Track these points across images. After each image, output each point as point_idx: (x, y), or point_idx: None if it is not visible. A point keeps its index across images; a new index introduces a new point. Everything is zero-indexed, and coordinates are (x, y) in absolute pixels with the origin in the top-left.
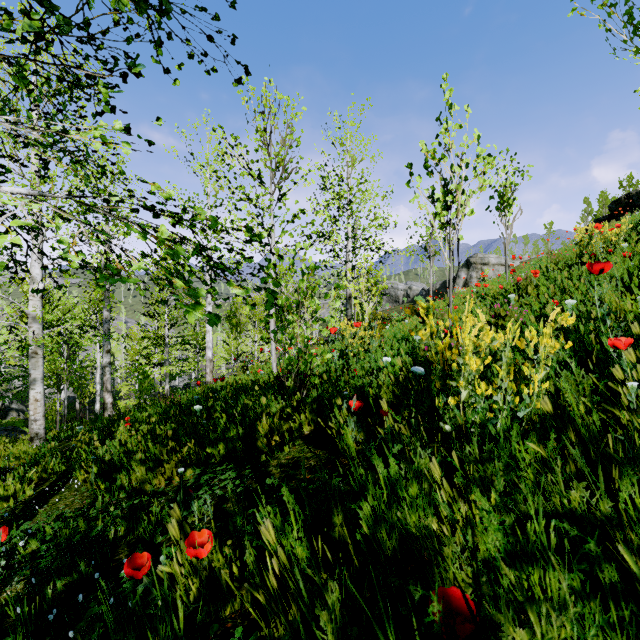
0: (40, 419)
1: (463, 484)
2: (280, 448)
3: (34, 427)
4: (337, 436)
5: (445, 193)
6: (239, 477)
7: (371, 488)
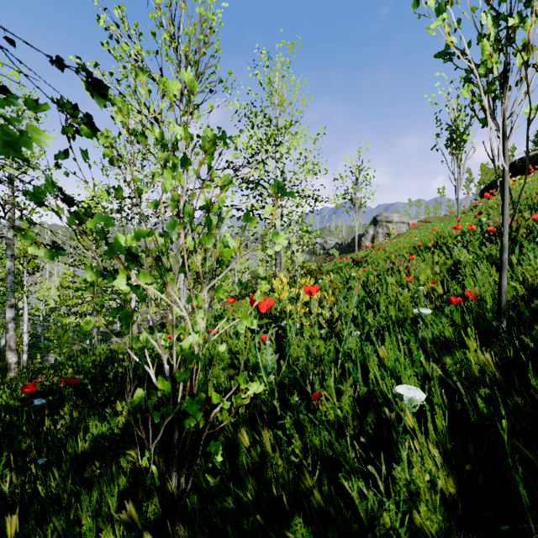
0: None
1: None
2: None
3: None
4: None
5: (495, 20)
6: None
7: None
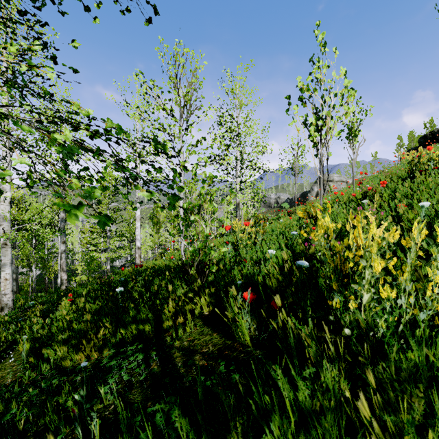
0: (9, 293)
1: (379, 406)
2: (183, 328)
3: (4, 299)
4: (232, 323)
5: (317, 119)
6: (146, 358)
7: (277, 417)
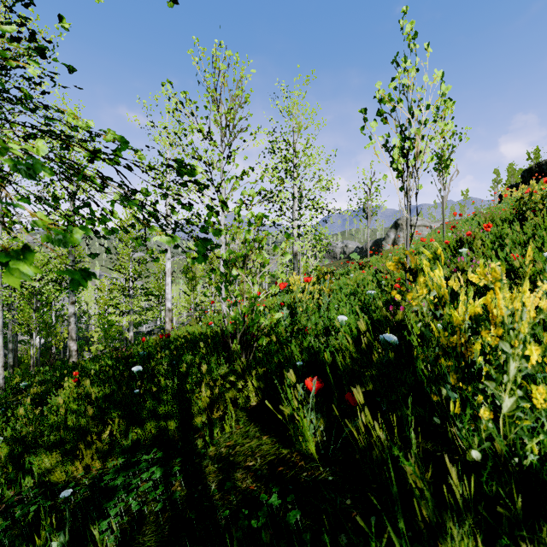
0: None
1: None
2: (221, 426)
3: None
4: (290, 424)
5: (402, 139)
6: (167, 472)
7: None
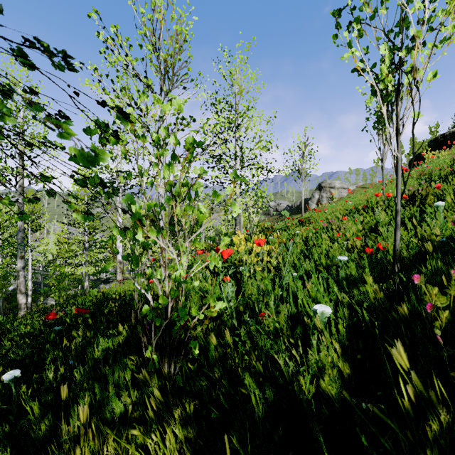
0: None
1: None
2: None
3: None
4: None
5: (391, 50)
6: None
7: None
